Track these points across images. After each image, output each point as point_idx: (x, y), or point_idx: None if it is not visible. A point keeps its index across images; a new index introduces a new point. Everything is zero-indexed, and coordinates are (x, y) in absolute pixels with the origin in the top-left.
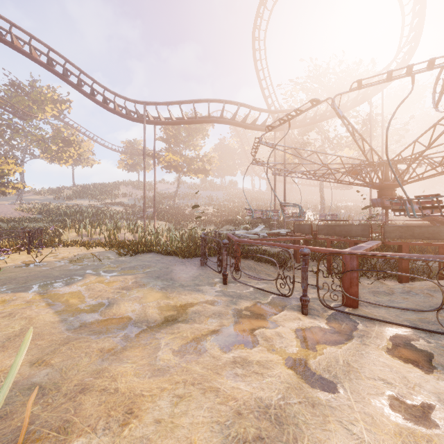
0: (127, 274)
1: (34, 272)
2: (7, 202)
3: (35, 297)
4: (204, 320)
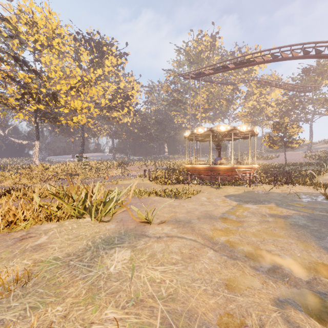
0: (296, 210)
1: (255, 195)
2: (302, 151)
3: (234, 204)
4: (267, 244)
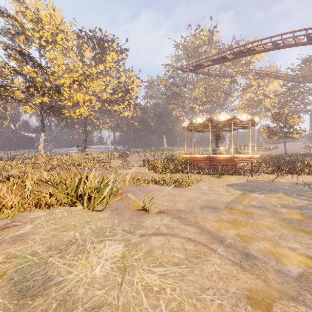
0: (310, 200)
1: (260, 185)
2: (301, 142)
3: (239, 193)
4: (288, 240)
